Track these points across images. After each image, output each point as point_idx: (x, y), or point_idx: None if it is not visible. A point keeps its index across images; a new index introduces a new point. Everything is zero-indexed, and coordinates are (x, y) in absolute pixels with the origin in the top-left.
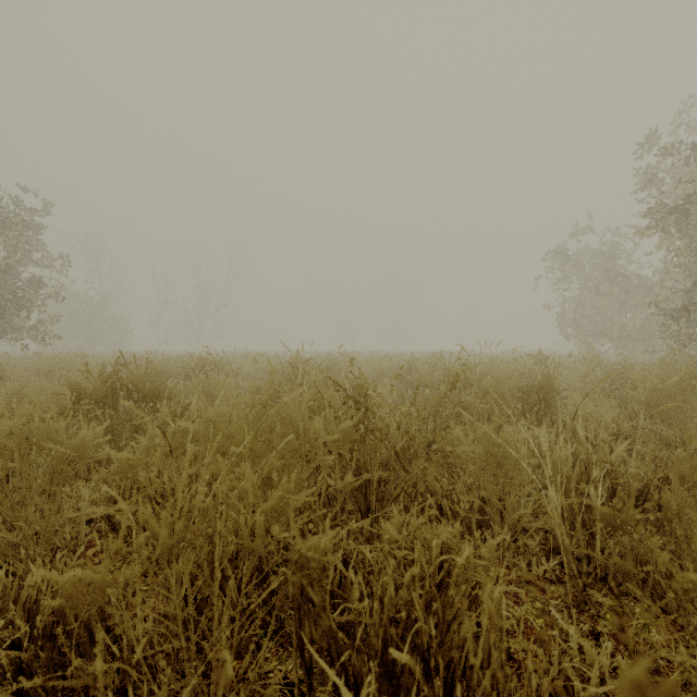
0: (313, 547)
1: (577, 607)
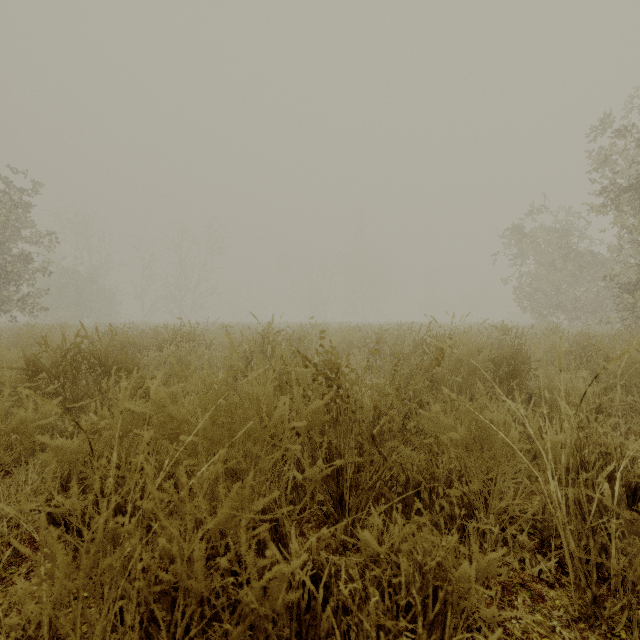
0: (271, 582)
1: (585, 621)
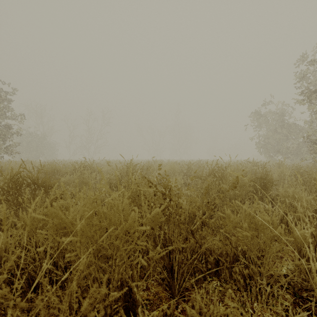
0: None
1: None
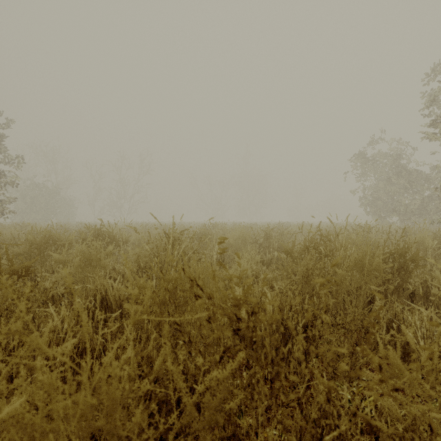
0: None
1: None
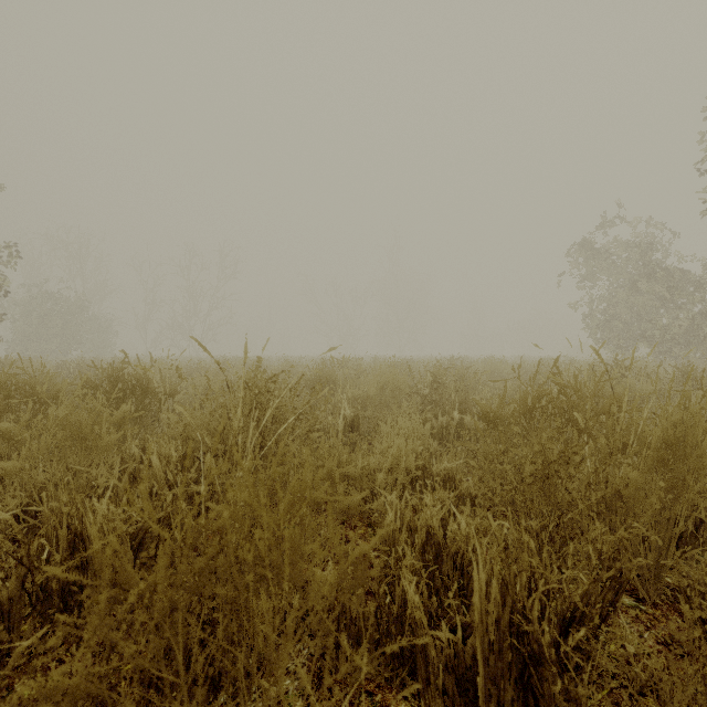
0: None
1: None
